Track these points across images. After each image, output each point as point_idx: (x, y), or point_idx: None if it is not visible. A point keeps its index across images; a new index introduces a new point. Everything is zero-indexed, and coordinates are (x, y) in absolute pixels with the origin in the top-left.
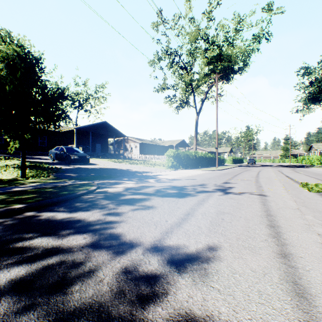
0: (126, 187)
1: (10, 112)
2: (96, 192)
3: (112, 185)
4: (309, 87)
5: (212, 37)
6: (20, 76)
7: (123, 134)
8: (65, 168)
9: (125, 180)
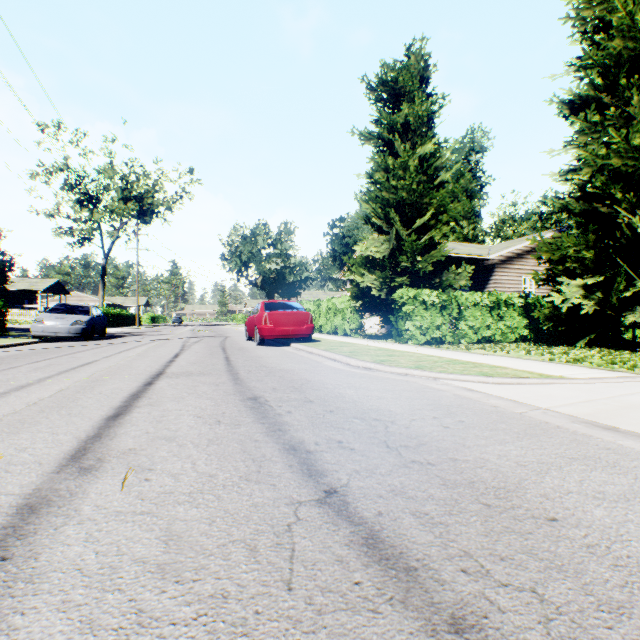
0: None
1: None
2: None
3: None
4: (223, 256)
5: (133, 183)
6: None
7: None
8: None
9: None
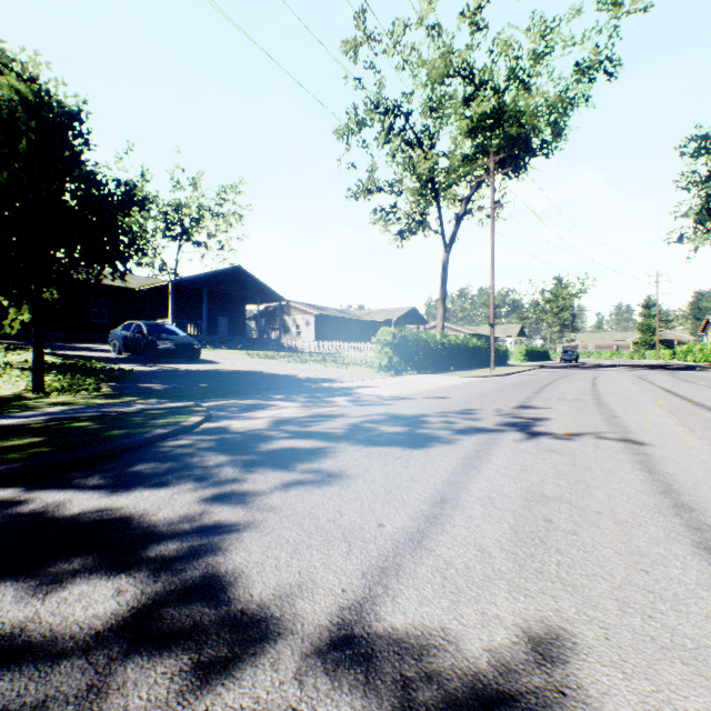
0: (276, 418)
1: (6, 238)
2: (200, 432)
3: (244, 412)
4: (709, 183)
5: (481, 70)
6: (29, 150)
7: (279, 295)
8: (143, 370)
9: (277, 400)
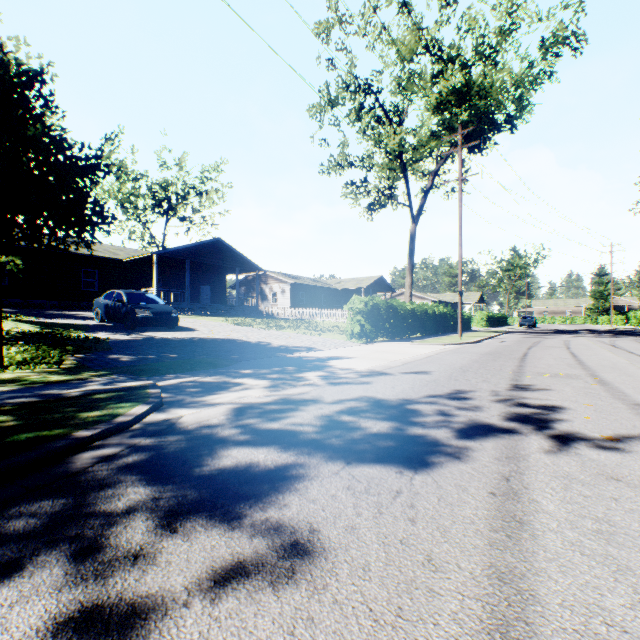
0: (237, 406)
1: None
2: (138, 430)
3: (203, 394)
4: None
5: (450, 46)
6: None
7: (256, 265)
8: (118, 339)
9: (244, 377)
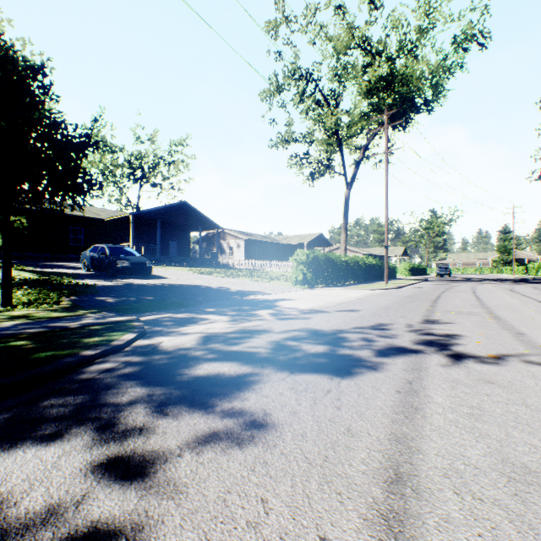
0: (205, 334)
1: None
2: (129, 351)
3: (177, 326)
4: None
5: (377, 42)
6: None
7: (216, 224)
8: (103, 285)
9: (209, 314)
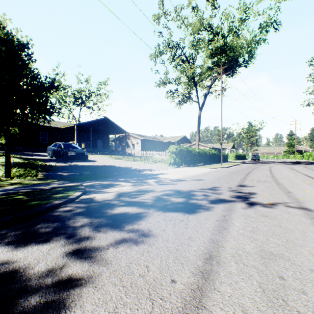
0: (118, 193)
1: None
2: (78, 201)
3: (103, 188)
4: None
5: (216, 27)
6: (1, 61)
7: (124, 130)
8: (60, 165)
9: (121, 182)
